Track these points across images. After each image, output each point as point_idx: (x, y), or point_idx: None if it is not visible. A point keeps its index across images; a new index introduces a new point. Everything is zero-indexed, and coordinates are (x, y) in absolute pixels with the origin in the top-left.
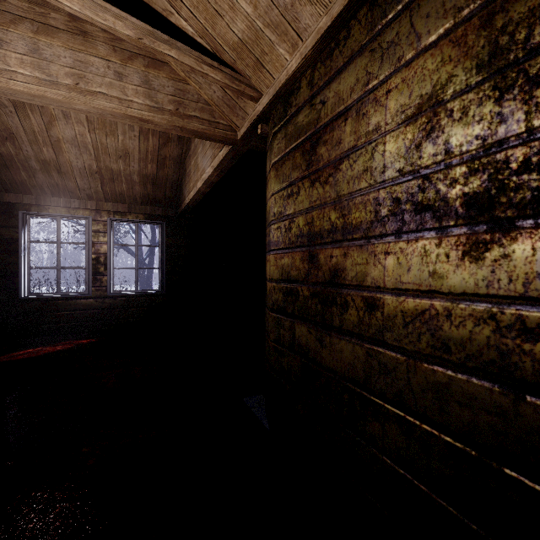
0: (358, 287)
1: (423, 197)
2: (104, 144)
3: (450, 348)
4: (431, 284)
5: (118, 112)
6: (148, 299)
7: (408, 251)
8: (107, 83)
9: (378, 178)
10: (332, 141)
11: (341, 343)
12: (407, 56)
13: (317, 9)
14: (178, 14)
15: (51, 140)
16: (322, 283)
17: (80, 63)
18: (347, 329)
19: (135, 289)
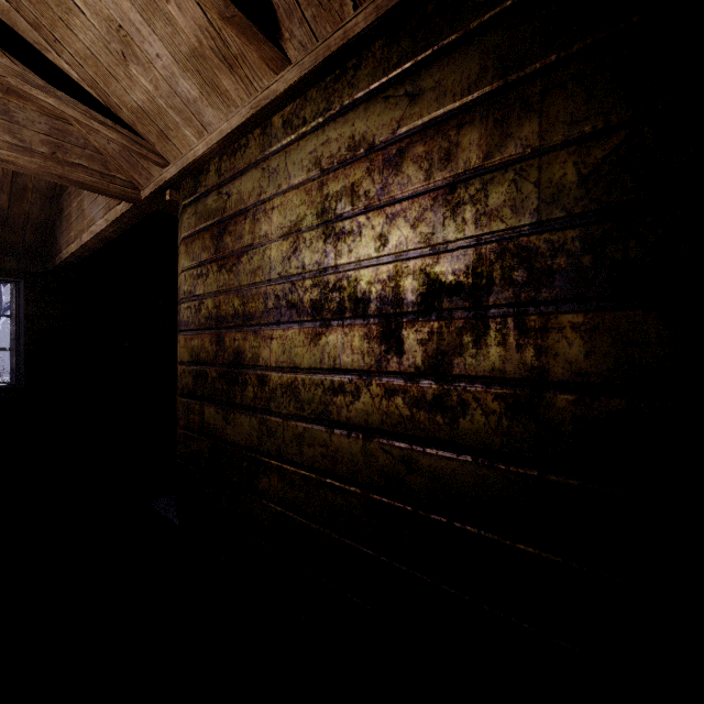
0: (254, 367)
1: (292, 297)
2: None
3: (305, 407)
4: (296, 363)
5: None
6: None
7: (284, 338)
8: None
9: (267, 276)
10: (236, 234)
11: (242, 418)
12: (283, 186)
13: (219, 114)
14: (58, 55)
15: None
16: (228, 364)
17: None
18: (246, 404)
19: None
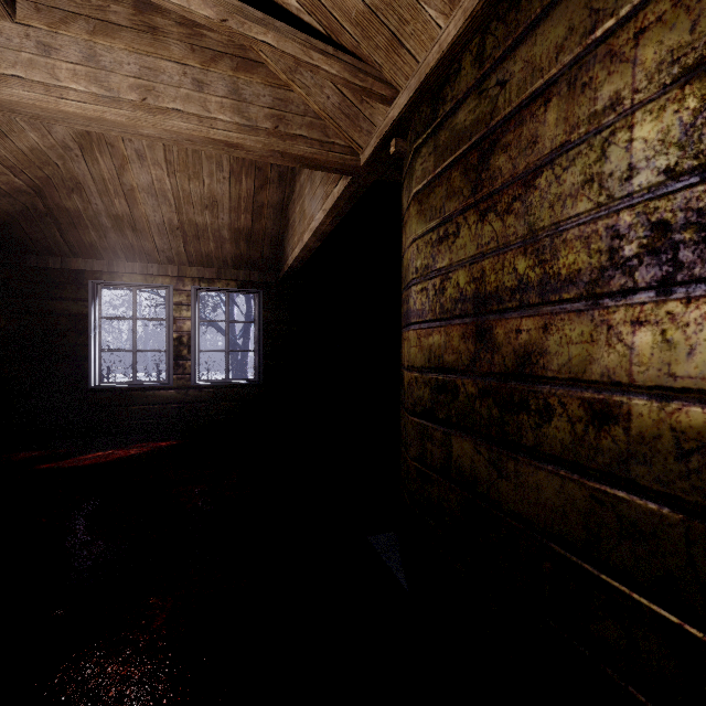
0: (572, 382)
1: None
2: (186, 191)
3: None
4: None
5: (197, 135)
6: (241, 391)
7: (689, 318)
8: (183, 96)
9: (616, 191)
10: (520, 142)
11: (537, 475)
12: None
13: None
14: None
15: (123, 189)
16: (501, 373)
17: (148, 71)
18: (549, 452)
19: (225, 378)
